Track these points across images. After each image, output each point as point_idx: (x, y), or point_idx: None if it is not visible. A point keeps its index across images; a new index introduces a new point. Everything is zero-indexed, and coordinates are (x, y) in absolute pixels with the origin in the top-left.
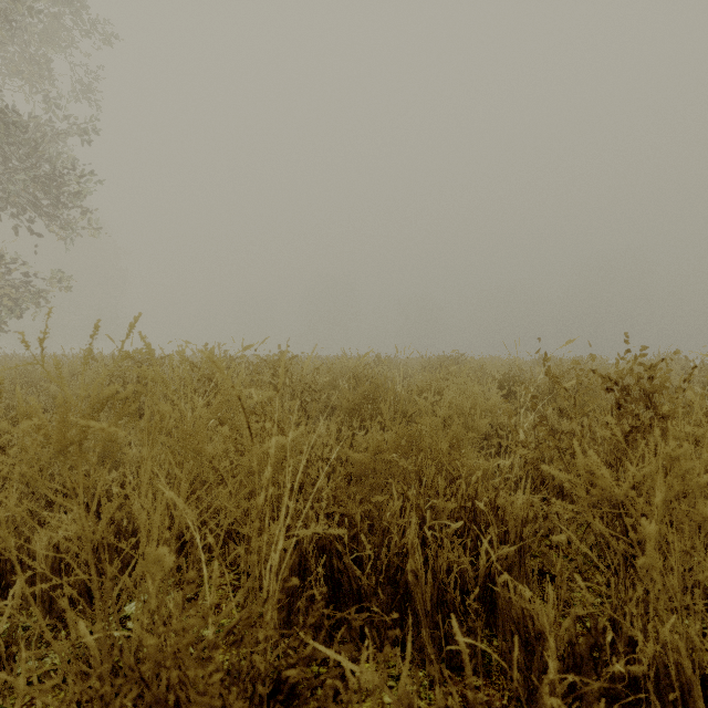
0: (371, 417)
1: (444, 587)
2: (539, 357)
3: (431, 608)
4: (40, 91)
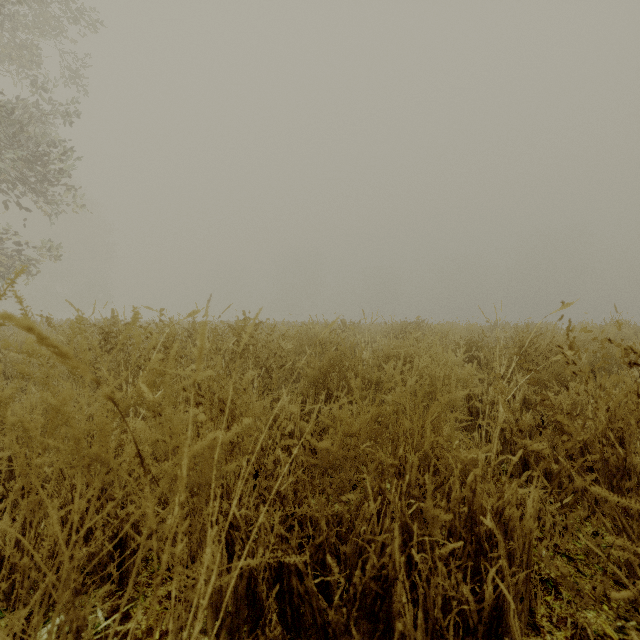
0: (337, 386)
1: (437, 632)
2: (494, 323)
3: None
4: (28, 75)
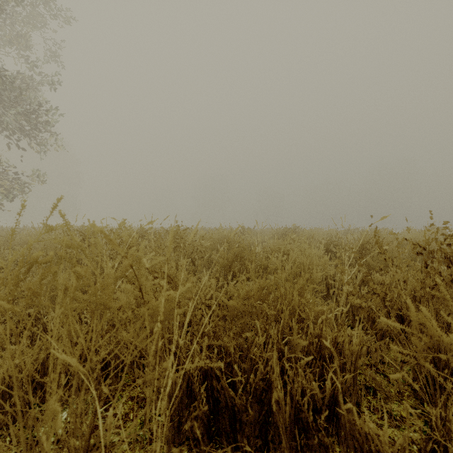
0: (239, 270)
1: (298, 408)
2: (347, 229)
3: (289, 425)
4: (23, 55)
